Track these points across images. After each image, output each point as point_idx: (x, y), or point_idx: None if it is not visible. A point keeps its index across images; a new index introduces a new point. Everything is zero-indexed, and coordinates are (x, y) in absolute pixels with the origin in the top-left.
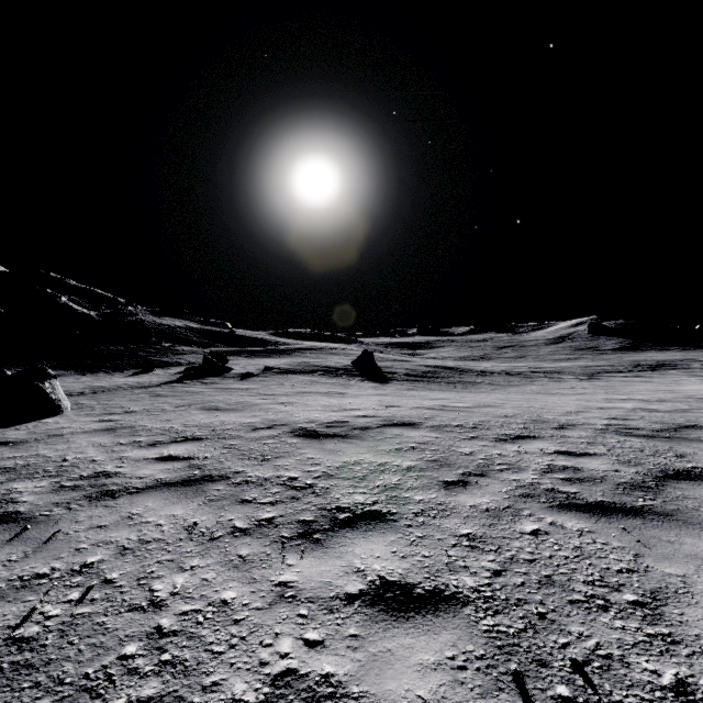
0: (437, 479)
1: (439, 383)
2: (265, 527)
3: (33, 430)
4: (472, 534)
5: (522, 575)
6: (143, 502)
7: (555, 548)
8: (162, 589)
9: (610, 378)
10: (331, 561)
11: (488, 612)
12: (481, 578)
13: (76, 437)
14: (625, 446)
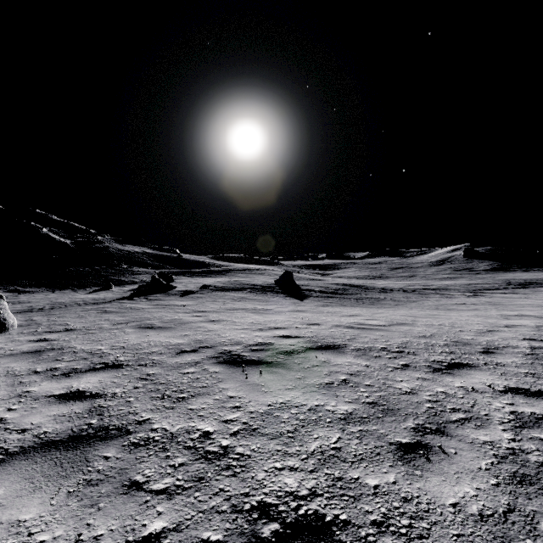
0: (387, 439)
1: (349, 300)
2: None
3: None
4: None
5: None
6: None
7: None
8: None
9: (492, 294)
10: None
11: None
12: None
13: None
14: None
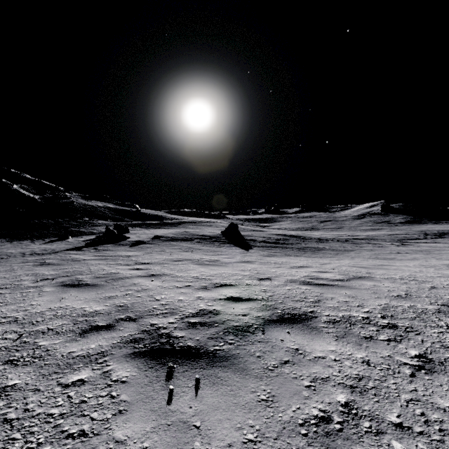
0: None
1: (292, 249)
2: None
3: None
4: None
5: None
6: None
7: None
8: None
9: (418, 244)
10: None
11: None
12: None
13: None
14: None
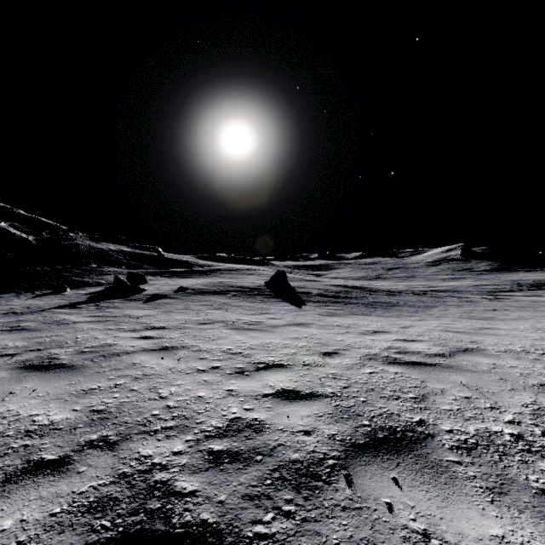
0: None
1: (357, 305)
2: None
3: None
4: None
5: None
6: None
7: None
8: None
9: (515, 297)
10: None
11: None
12: None
13: None
14: None
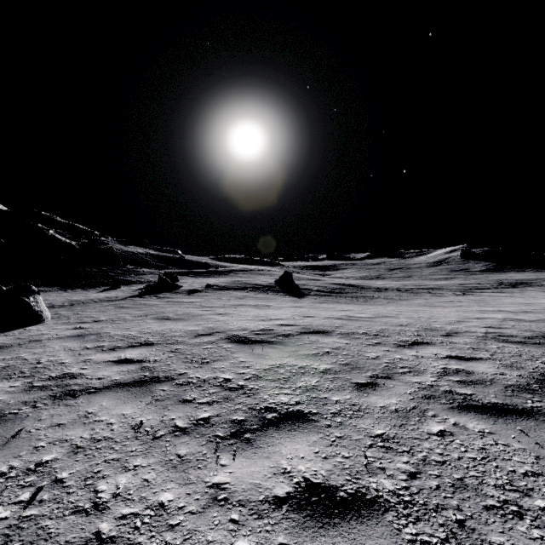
0: (350, 381)
1: (345, 298)
2: (202, 427)
3: (18, 336)
4: (386, 434)
5: (435, 477)
6: (99, 401)
7: (462, 450)
8: (105, 490)
9: (480, 293)
10: (260, 462)
11: (409, 518)
12: (398, 480)
13: (51, 342)
14: (505, 351)
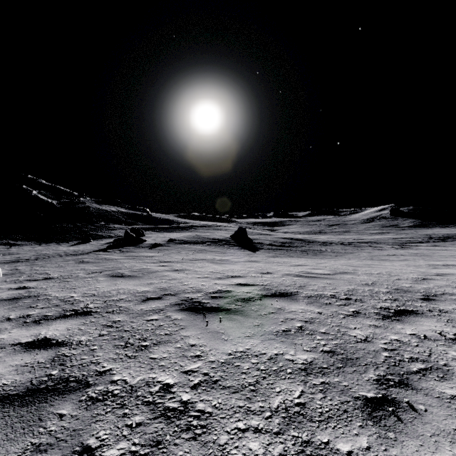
0: (351, 393)
1: (295, 251)
2: None
3: None
4: None
5: None
6: None
7: None
8: None
9: (417, 247)
10: None
11: None
12: None
13: None
14: None
